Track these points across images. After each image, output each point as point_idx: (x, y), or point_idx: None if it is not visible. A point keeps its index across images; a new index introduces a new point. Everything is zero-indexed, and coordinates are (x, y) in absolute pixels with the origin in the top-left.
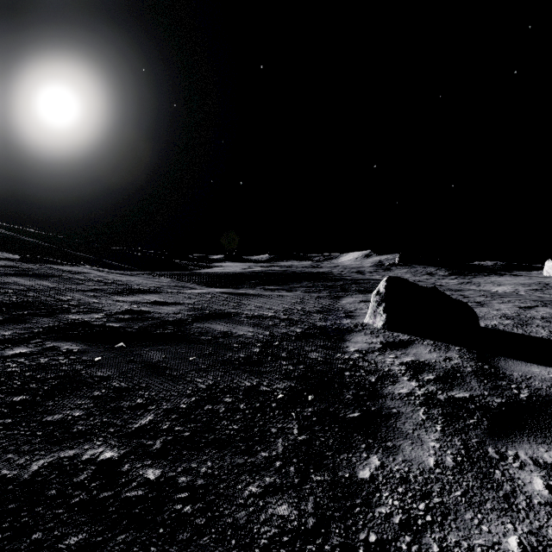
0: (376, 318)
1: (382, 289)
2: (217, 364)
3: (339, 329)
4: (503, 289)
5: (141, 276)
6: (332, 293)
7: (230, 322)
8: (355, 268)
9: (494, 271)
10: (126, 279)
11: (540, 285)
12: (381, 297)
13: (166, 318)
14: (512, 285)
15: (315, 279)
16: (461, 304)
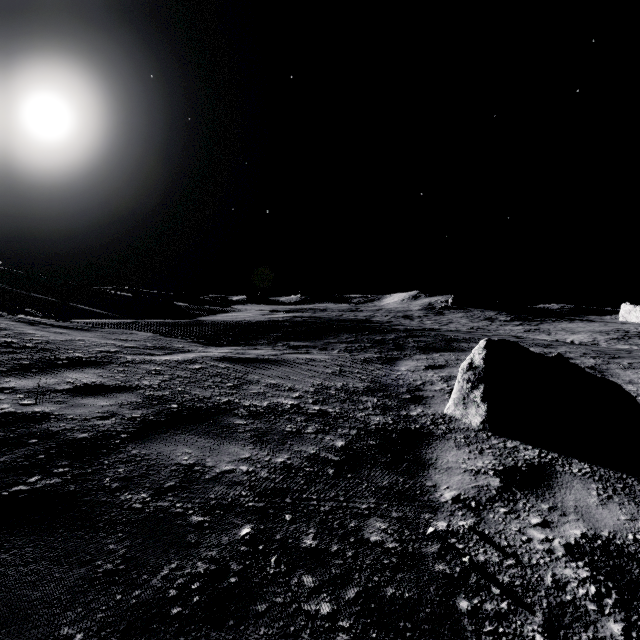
0: (468, 409)
1: (478, 360)
2: (111, 636)
3: (408, 431)
4: (579, 338)
5: (103, 330)
6: (383, 353)
7: (210, 432)
8: (402, 312)
9: (562, 315)
10: (66, 337)
11: (620, 333)
12: (477, 373)
13: (71, 434)
14: (588, 332)
15: (357, 330)
16: (611, 386)
